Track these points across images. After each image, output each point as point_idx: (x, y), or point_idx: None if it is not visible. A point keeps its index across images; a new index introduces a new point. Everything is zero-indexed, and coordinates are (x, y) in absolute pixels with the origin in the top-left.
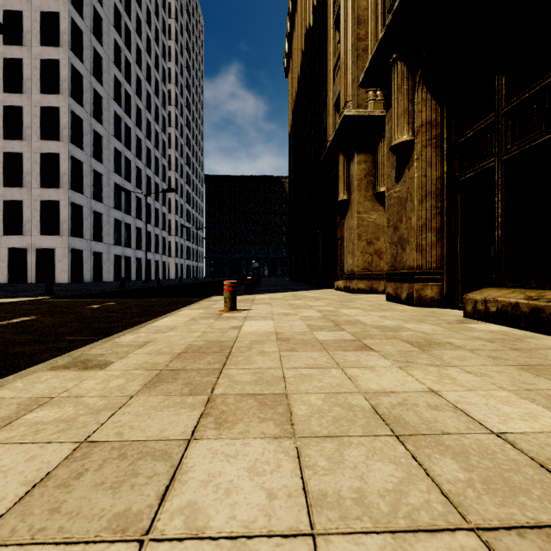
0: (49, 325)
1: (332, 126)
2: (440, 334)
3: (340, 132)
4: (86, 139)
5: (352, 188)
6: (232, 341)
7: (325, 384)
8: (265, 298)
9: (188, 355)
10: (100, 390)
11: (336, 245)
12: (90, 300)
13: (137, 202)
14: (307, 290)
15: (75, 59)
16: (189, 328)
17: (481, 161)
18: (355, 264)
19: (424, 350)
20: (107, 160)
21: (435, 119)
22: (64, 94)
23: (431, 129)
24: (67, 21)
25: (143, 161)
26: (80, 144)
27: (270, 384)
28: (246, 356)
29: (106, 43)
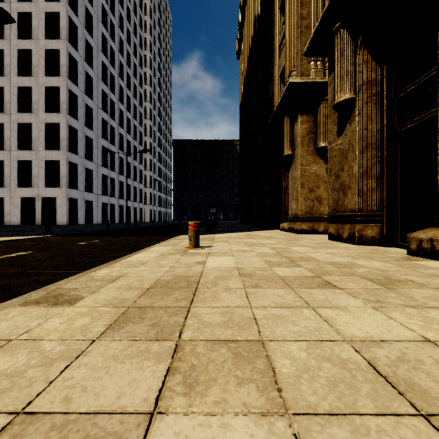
0: (39, 259)
1: (278, 94)
2: (395, 271)
3: (286, 97)
4: (80, 111)
5: (296, 145)
6: (197, 276)
7: (301, 328)
8: (223, 237)
9: (157, 291)
10: (62, 331)
11: (280, 193)
12: (80, 238)
13: (120, 161)
14: (257, 231)
15: (71, 49)
16: (159, 263)
17: (422, 112)
18: (298, 209)
19: (390, 288)
20: (96, 128)
21: (375, 78)
22: (63, 76)
23: (372, 87)
24: (65, 19)
25: (124, 129)
26: (75, 115)
27: (242, 327)
28: (213, 293)
29: (95, 36)
